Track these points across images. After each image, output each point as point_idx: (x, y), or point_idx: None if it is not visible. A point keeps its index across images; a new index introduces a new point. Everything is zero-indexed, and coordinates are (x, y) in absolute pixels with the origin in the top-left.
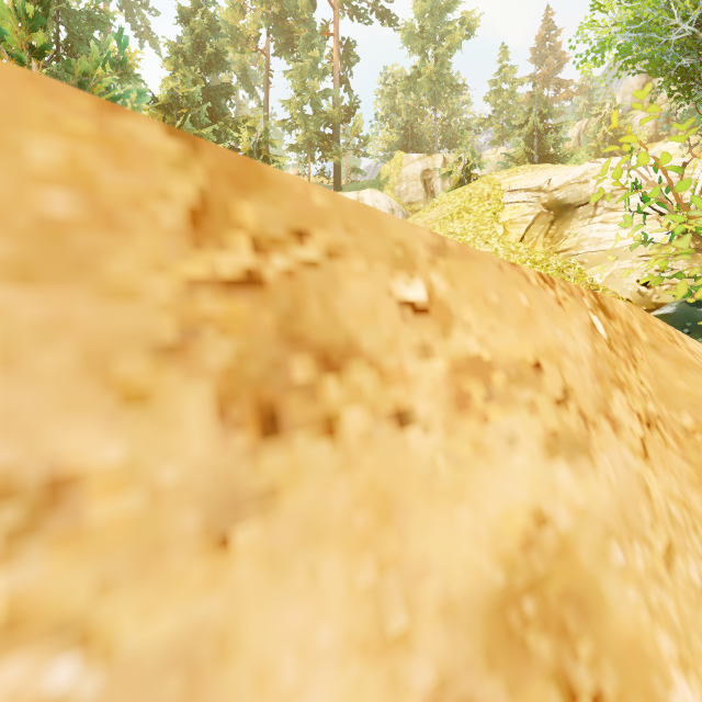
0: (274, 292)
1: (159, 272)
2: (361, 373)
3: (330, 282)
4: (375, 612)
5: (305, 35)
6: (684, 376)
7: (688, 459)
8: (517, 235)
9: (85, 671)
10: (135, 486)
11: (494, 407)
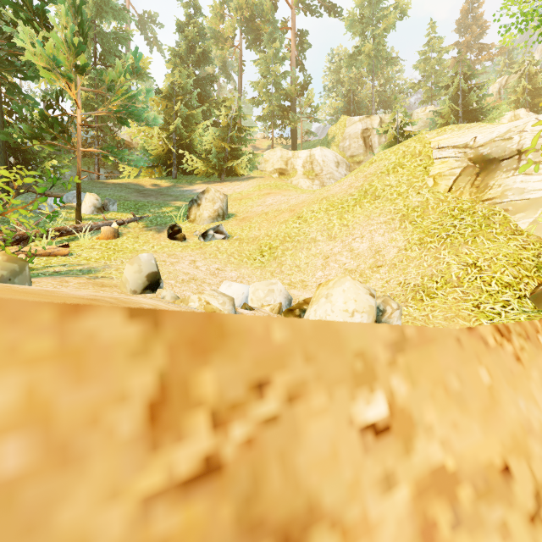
0: (233, 473)
1: (113, 501)
2: (323, 541)
3: (290, 434)
4: None
5: (269, 31)
6: None
7: None
8: (445, 186)
9: None
10: None
11: (462, 536)
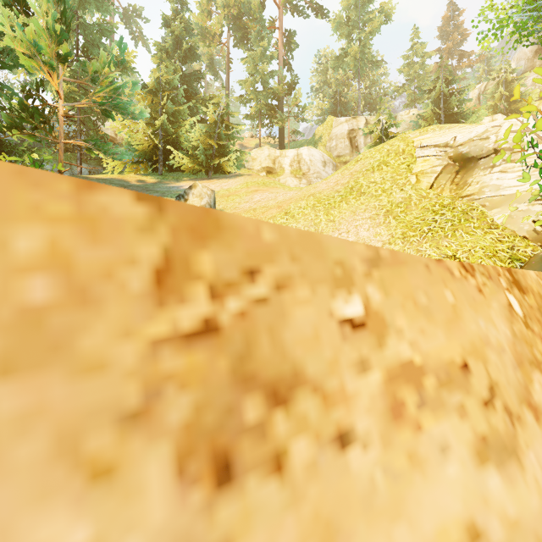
0: (229, 335)
1: (126, 338)
2: (306, 401)
3: (278, 314)
4: None
5: (257, 30)
6: None
7: None
8: (427, 183)
9: None
10: None
11: (426, 414)
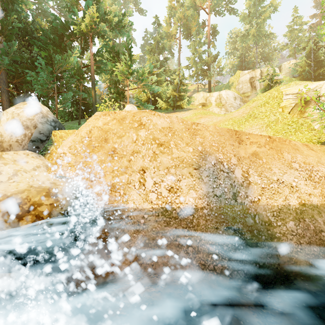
0: (239, 137)
1: (234, 137)
2: (244, 142)
3: (241, 137)
4: (245, 152)
5: (196, 29)
6: (281, 145)
7: (276, 152)
8: (287, 111)
9: (235, 150)
10: (235, 145)
11: (253, 144)
